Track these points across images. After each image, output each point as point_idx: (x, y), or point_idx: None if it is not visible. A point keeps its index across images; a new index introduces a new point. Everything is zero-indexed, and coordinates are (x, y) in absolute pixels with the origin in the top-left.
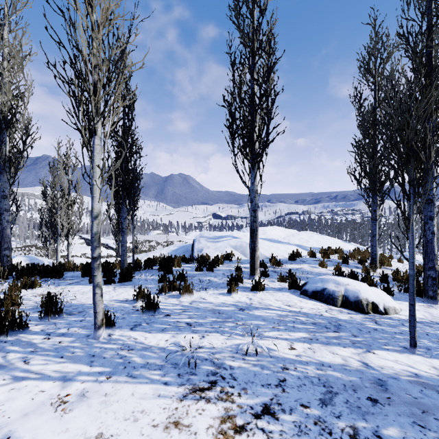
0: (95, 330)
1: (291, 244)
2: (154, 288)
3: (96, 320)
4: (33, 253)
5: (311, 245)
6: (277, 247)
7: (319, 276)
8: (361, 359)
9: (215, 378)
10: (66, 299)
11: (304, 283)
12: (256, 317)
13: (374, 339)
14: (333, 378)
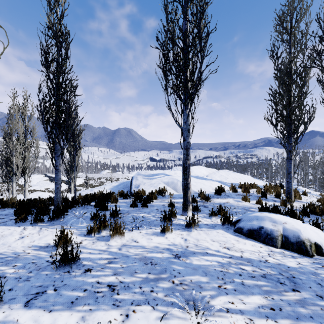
0: None
1: (214, 180)
2: (85, 228)
3: None
4: (5, 188)
5: (230, 181)
6: (203, 183)
7: (252, 213)
8: None
9: None
10: None
11: (237, 220)
12: (195, 269)
13: None
14: None
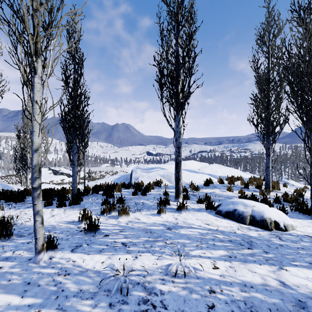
0: (36, 254)
1: (205, 173)
2: (98, 210)
3: (36, 246)
4: (13, 180)
5: (219, 174)
6: (194, 176)
7: (230, 199)
8: (278, 277)
9: (146, 307)
10: (21, 221)
11: (218, 205)
12: (181, 236)
13: (283, 255)
14: (257, 301)
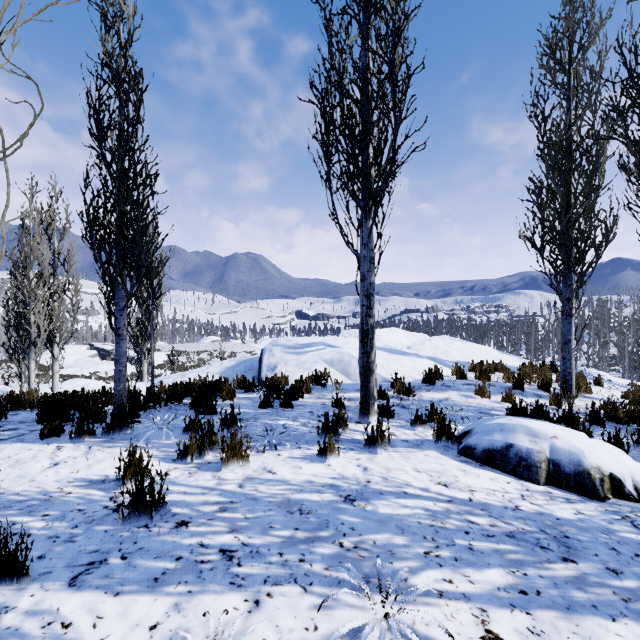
0: None
1: (422, 356)
2: (173, 447)
3: None
4: (12, 372)
5: (453, 357)
6: (400, 362)
7: (494, 419)
8: None
9: None
10: None
11: (464, 432)
12: (382, 523)
13: None
14: None
